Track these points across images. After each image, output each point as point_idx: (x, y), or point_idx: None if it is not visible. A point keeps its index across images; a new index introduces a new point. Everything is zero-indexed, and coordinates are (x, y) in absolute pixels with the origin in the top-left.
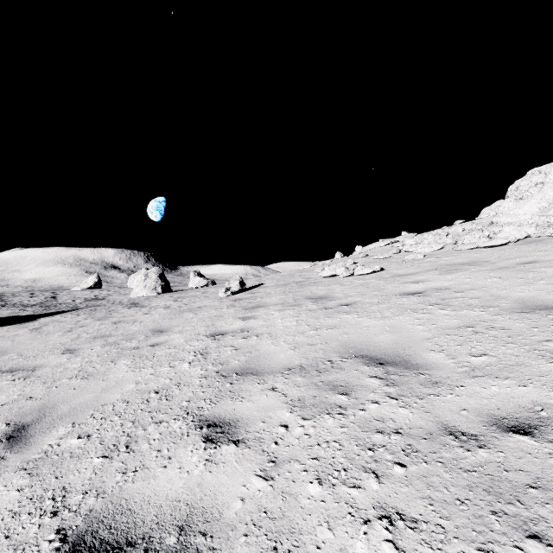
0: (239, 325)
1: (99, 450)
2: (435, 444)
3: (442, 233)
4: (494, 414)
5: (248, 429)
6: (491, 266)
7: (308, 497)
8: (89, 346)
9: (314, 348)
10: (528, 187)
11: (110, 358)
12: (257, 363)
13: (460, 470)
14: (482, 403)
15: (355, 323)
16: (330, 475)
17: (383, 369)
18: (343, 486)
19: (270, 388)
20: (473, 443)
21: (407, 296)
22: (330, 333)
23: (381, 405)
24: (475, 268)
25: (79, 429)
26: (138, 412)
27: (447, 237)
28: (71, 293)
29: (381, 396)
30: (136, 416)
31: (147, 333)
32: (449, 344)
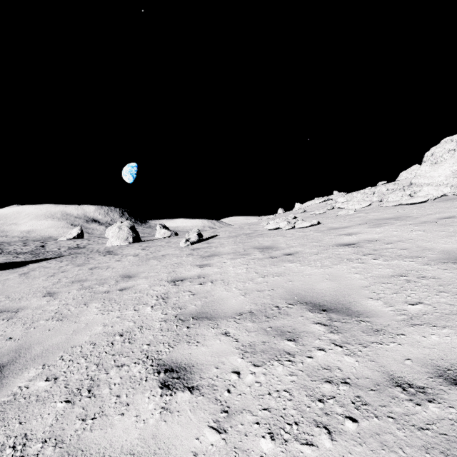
0: (196, 272)
1: (63, 394)
2: (384, 396)
3: (369, 192)
4: (438, 364)
5: (202, 375)
6: (414, 221)
7: (260, 454)
8: (67, 290)
9: (262, 294)
10: (442, 153)
11: (83, 301)
12: (212, 308)
13: (413, 427)
14: (425, 353)
15: (298, 271)
16: (282, 429)
17: (326, 316)
18: (295, 443)
19: (223, 333)
20: (421, 397)
21: (342, 247)
22: (276, 281)
23: (327, 353)
24: (400, 222)
25: (48, 370)
26: (103, 355)
27: (373, 195)
28: (57, 242)
29: (326, 343)
30: (101, 358)
31: (117, 278)
32: (385, 292)
